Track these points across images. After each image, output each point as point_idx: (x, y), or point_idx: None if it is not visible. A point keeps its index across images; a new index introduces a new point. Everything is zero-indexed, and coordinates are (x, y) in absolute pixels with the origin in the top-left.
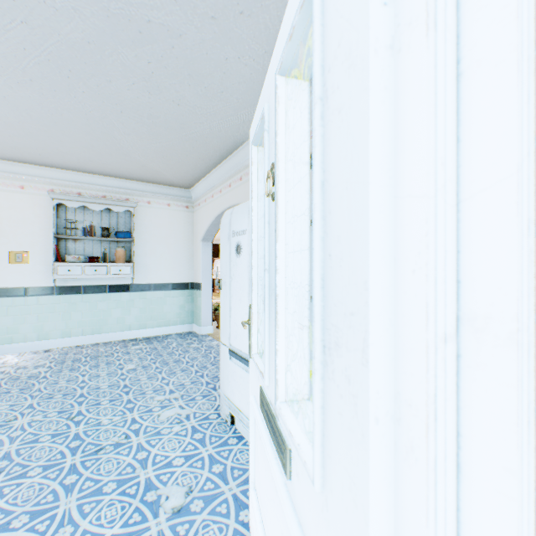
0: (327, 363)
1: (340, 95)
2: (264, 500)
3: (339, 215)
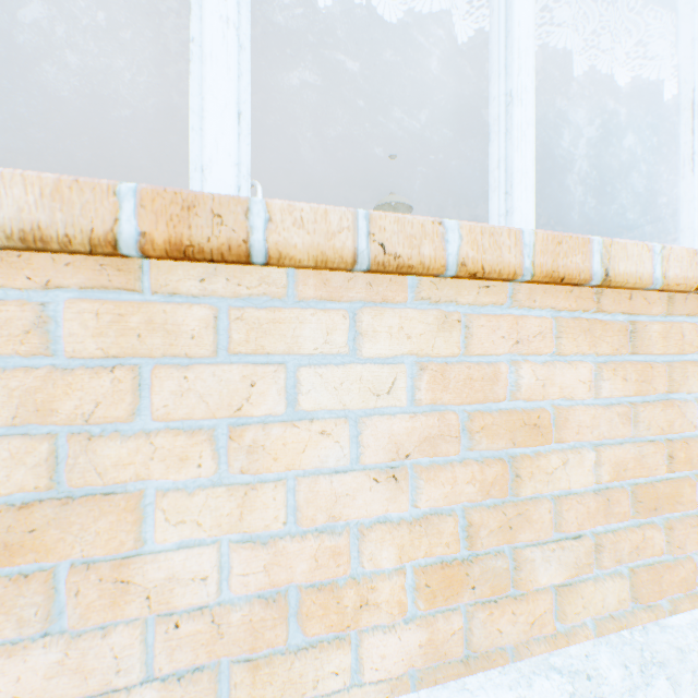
0: None
1: None
2: None
3: None
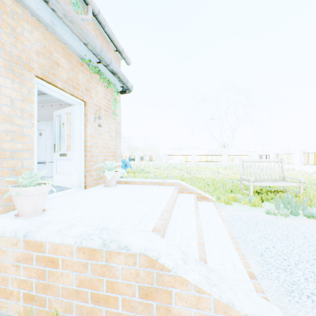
0: (72, 141)
1: (74, 123)
2: (62, 166)
3: (73, 131)
